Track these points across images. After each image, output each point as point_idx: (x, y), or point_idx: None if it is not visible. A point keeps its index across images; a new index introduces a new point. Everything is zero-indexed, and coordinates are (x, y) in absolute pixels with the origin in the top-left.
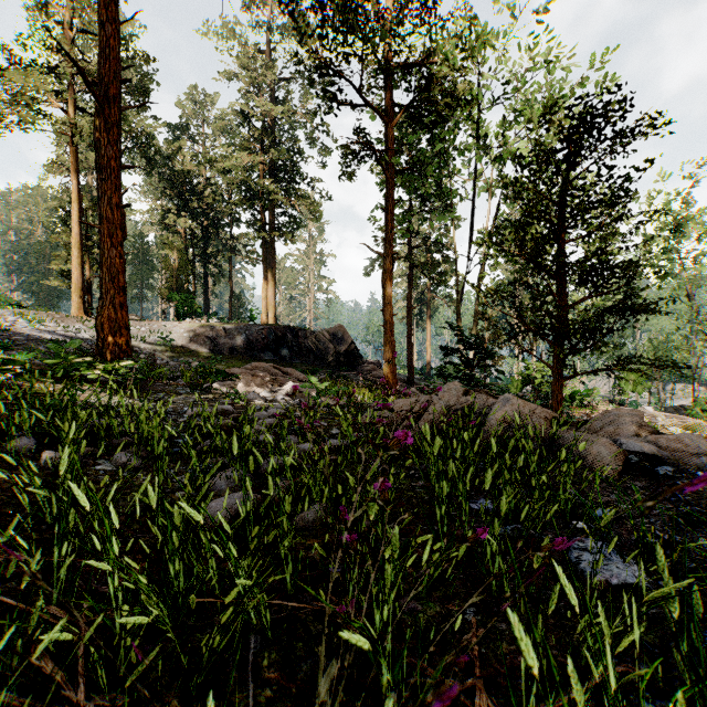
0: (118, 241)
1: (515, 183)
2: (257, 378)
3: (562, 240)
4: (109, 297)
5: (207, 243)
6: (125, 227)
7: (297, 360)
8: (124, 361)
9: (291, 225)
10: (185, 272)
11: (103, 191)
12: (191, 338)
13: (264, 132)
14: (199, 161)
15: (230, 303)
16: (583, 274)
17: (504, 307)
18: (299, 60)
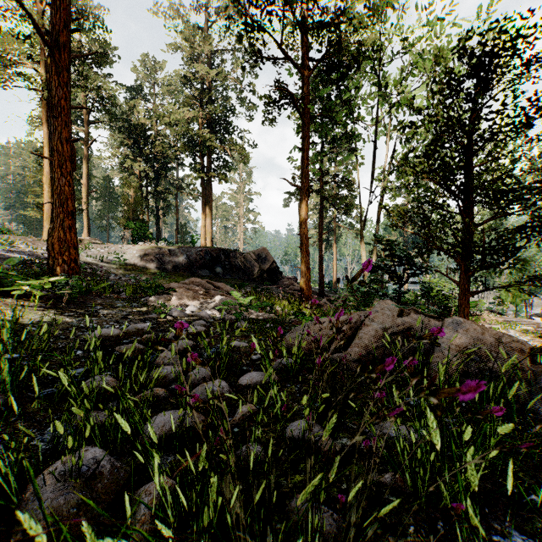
0: (67, 171)
1: (411, 127)
2: (190, 292)
3: (470, 164)
4: (59, 220)
5: (158, 183)
6: (74, 159)
7: (229, 276)
8: (55, 277)
9: (224, 168)
10: (139, 205)
11: (53, 127)
12: (142, 258)
13: (202, 91)
14: (150, 116)
15: (176, 230)
16: (488, 196)
17: (416, 226)
18: (228, 18)
